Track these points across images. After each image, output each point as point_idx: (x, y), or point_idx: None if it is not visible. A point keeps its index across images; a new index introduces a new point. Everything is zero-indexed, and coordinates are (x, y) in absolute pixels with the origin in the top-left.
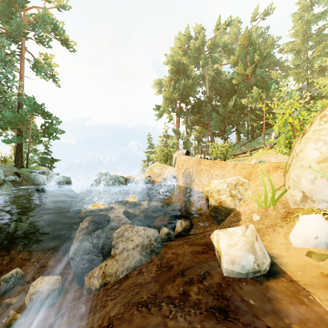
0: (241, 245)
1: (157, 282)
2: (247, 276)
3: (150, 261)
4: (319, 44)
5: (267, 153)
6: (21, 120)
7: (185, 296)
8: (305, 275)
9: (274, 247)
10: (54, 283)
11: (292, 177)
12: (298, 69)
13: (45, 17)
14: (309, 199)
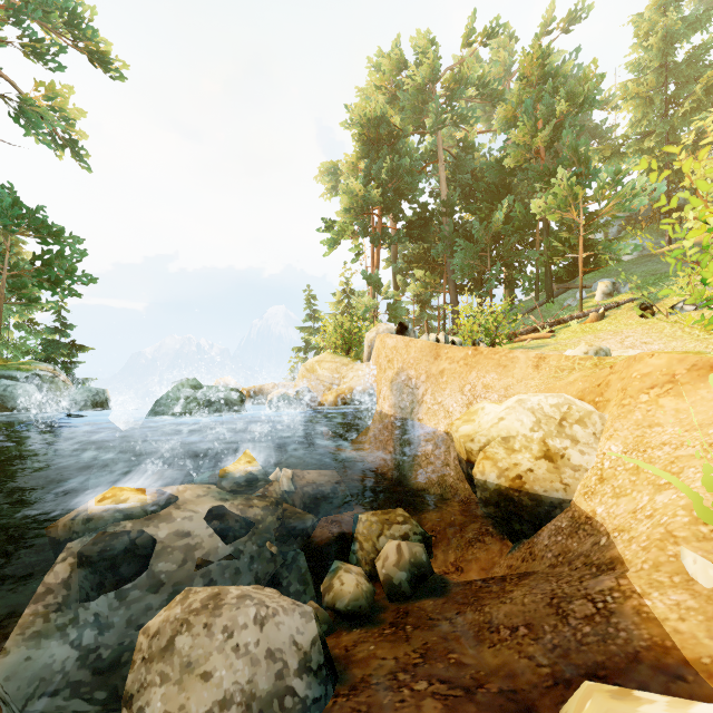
0: None
1: None
2: None
3: None
4: (693, 86)
5: (594, 330)
6: None
7: None
8: None
9: None
10: None
11: None
12: (647, 143)
13: None
14: None
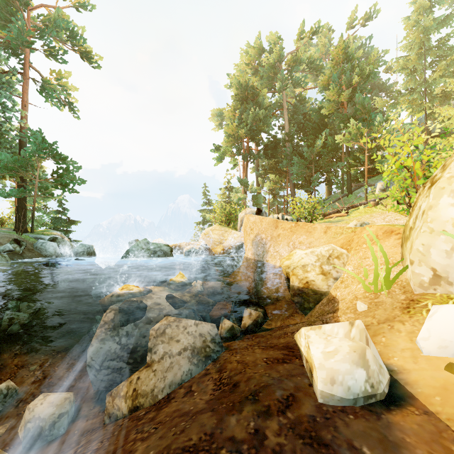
0: (344, 353)
1: (213, 412)
2: (356, 404)
3: (205, 373)
4: (441, 60)
5: (371, 212)
6: (23, 165)
7: (259, 438)
8: (448, 404)
9: (393, 354)
10: (62, 404)
11: (416, 246)
12: (412, 96)
13: (58, 19)
14: (443, 280)
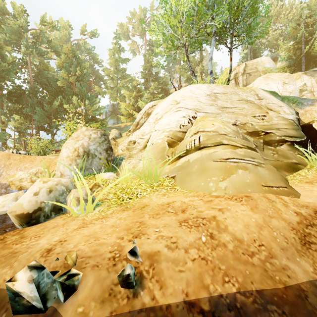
0: (11, 199)
1: None
2: None
3: None
4: (123, 78)
5: None
6: None
7: None
8: None
9: None
10: None
11: (57, 165)
12: (112, 91)
13: None
14: (63, 175)
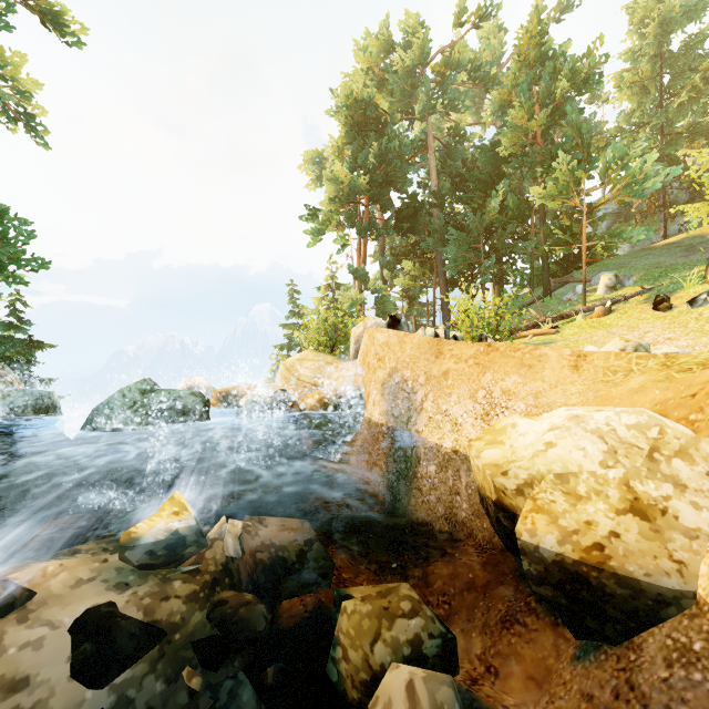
0: None
1: None
2: None
3: None
4: (688, 76)
5: (603, 326)
6: None
7: None
8: None
9: None
10: None
11: None
12: (642, 134)
13: None
14: None
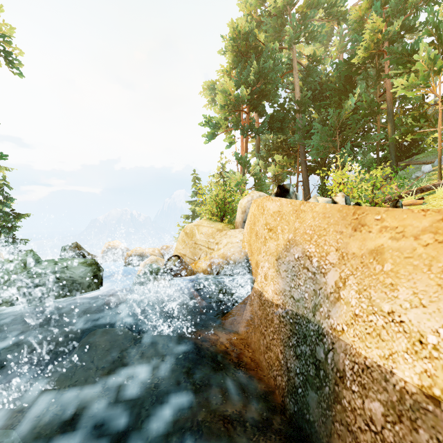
0: None
1: None
2: None
3: None
4: None
5: None
6: None
7: None
8: None
9: None
10: None
11: None
12: None
13: None
14: None
